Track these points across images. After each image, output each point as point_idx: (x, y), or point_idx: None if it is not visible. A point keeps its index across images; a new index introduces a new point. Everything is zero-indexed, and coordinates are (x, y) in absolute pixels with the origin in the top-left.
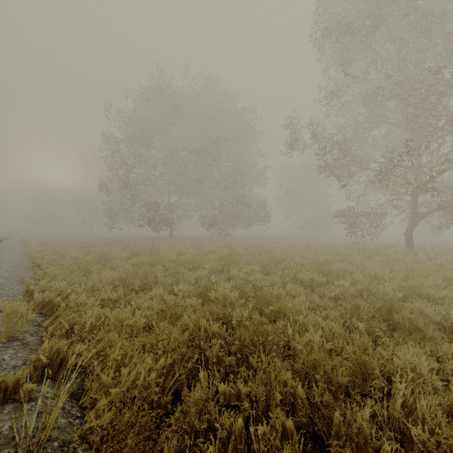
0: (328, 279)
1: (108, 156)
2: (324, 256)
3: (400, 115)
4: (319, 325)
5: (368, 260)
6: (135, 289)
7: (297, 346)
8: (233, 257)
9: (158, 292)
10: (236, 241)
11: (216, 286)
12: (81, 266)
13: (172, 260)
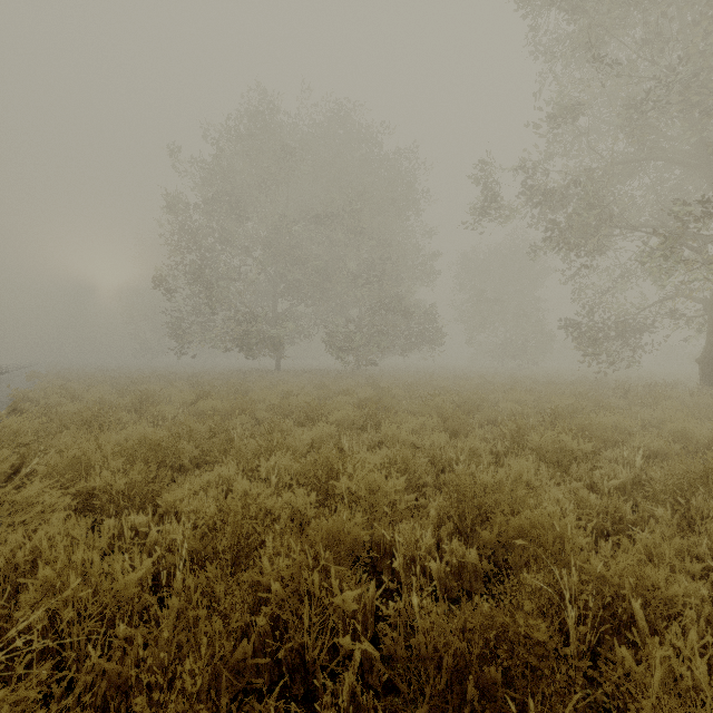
0: (593, 448)
1: (172, 234)
2: (558, 400)
3: (694, 138)
4: (658, 592)
5: (642, 408)
6: (184, 465)
7: (646, 707)
8: (383, 401)
9: (225, 474)
10: (386, 376)
11: (351, 463)
12: (84, 416)
13: (269, 407)
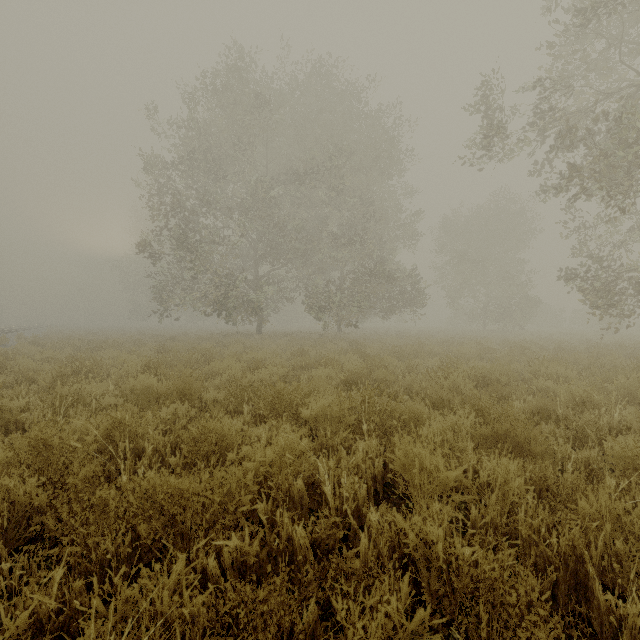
0: None
1: (151, 195)
2: (626, 379)
3: None
4: None
5: None
6: None
7: None
8: (376, 376)
9: None
10: (368, 339)
11: None
12: None
13: (223, 386)
